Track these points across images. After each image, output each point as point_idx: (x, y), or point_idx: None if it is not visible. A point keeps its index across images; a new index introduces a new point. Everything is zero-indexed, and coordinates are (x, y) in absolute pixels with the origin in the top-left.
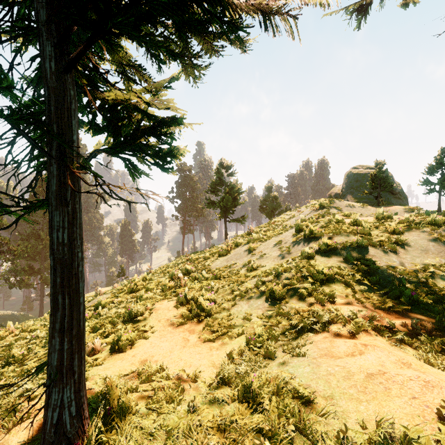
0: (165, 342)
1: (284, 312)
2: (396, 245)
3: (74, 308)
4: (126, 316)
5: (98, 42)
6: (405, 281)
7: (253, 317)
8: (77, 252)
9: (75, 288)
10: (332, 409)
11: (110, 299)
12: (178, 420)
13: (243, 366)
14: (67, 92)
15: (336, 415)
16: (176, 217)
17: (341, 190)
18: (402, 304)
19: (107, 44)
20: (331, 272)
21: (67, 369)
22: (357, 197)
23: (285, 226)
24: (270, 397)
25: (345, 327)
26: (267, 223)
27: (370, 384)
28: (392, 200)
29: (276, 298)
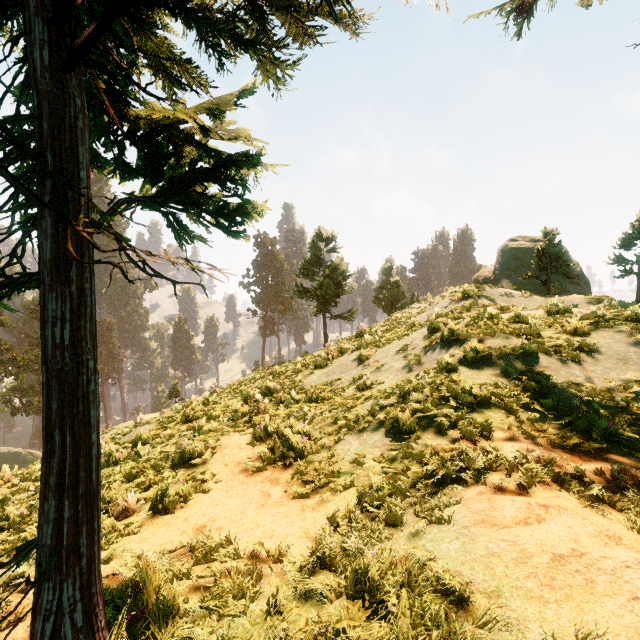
0: (233, 498)
1: (414, 453)
2: (580, 352)
3: (80, 451)
4: (176, 458)
5: (128, 35)
6: (596, 406)
7: (367, 460)
8: (86, 359)
9: (83, 419)
10: (499, 614)
11: (156, 431)
12: (251, 628)
13: (353, 537)
14: (69, 101)
15: (506, 625)
16: (254, 313)
17: (492, 272)
18: (594, 441)
19: (134, 20)
20: (484, 392)
21: (69, 551)
22: (516, 283)
23: (412, 324)
24: (398, 592)
25: (510, 476)
26: (385, 320)
27: (560, 573)
28: (568, 287)
29: (401, 431)
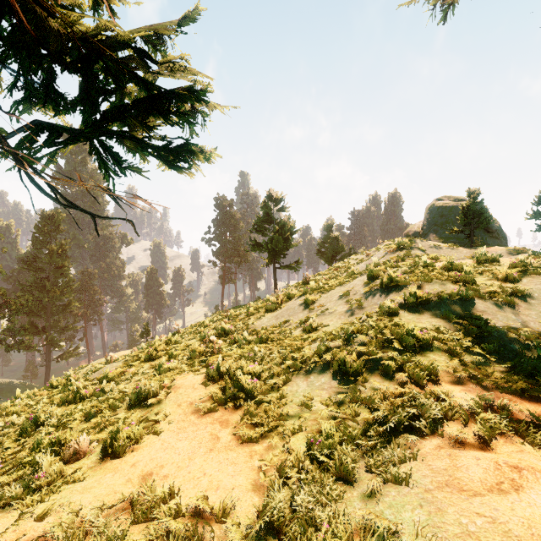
0: (183, 441)
1: (362, 397)
2: (514, 297)
3: None
4: (132, 398)
5: None
6: (535, 349)
7: (315, 402)
8: None
9: None
10: None
11: (121, 369)
12: None
13: (302, 496)
14: None
15: None
16: (214, 264)
17: (421, 227)
18: (540, 385)
19: None
20: (427, 336)
21: None
22: (442, 237)
23: (352, 272)
24: None
25: (466, 426)
26: (327, 269)
27: None
28: (488, 240)
29: (348, 374)
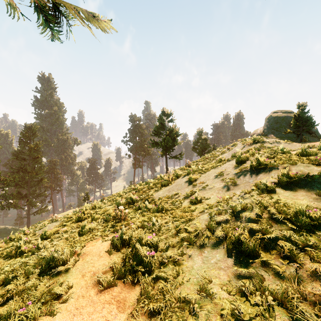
0: None
1: (273, 291)
2: None
3: None
4: (43, 266)
5: None
6: None
7: (214, 286)
8: None
9: None
10: None
11: (57, 228)
12: None
13: None
14: None
15: None
16: (129, 156)
17: (262, 131)
18: None
19: None
20: (320, 215)
21: None
22: (277, 136)
23: (220, 159)
24: None
25: None
26: (201, 158)
27: None
28: (309, 138)
29: (245, 253)
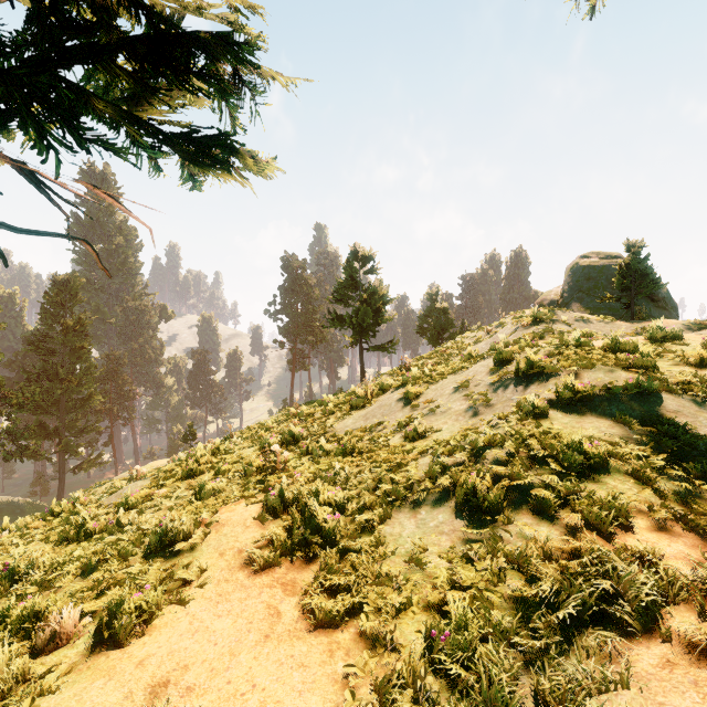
0: (224, 618)
1: (508, 551)
2: None
3: None
4: (152, 542)
5: None
6: None
7: (430, 556)
8: None
9: None
10: None
11: (148, 490)
12: None
13: None
14: None
15: None
16: (281, 345)
17: (560, 294)
18: None
19: None
20: (601, 450)
21: None
22: (589, 307)
23: (469, 355)
24: None
25: (703, 617)
26: (434, 351)
27: None
28: (652, 311)
29: (480, 509)
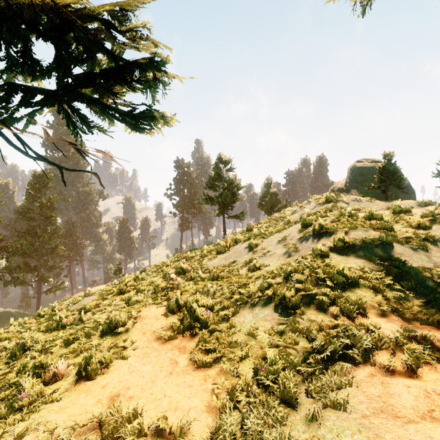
0: (147, 365)
1: (300, 328)
2: (426, 242)
3: None
4: (104, 327)
5: None
6: None
7: (259, 332)
8: None
9: None
10: None
11: (97, 301)
12: None
13: (251, 418)
14: None
15: None
16: (174, 214)
17: (344, 184)
18: None
19: None
20: (355, 275)
21: None
22: (361, 192)
23: (288, 221)
24: None
25: (394, 355)
26: (267, 219)
27: None
28: (399, 195)
29: (288, 307)
